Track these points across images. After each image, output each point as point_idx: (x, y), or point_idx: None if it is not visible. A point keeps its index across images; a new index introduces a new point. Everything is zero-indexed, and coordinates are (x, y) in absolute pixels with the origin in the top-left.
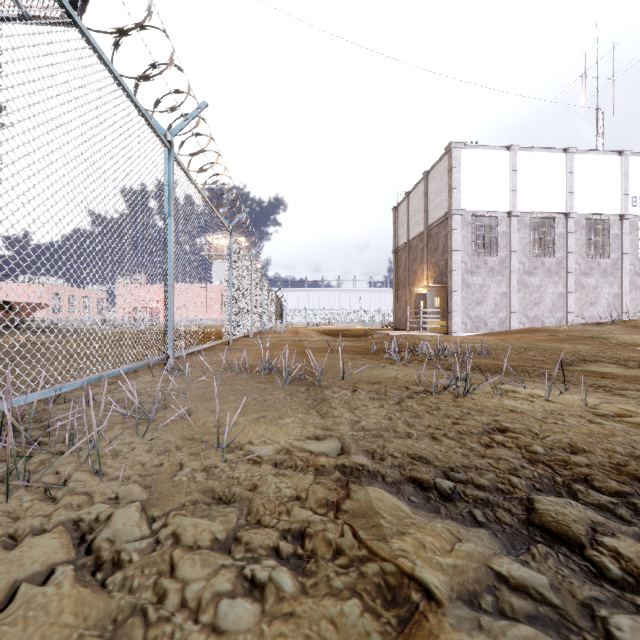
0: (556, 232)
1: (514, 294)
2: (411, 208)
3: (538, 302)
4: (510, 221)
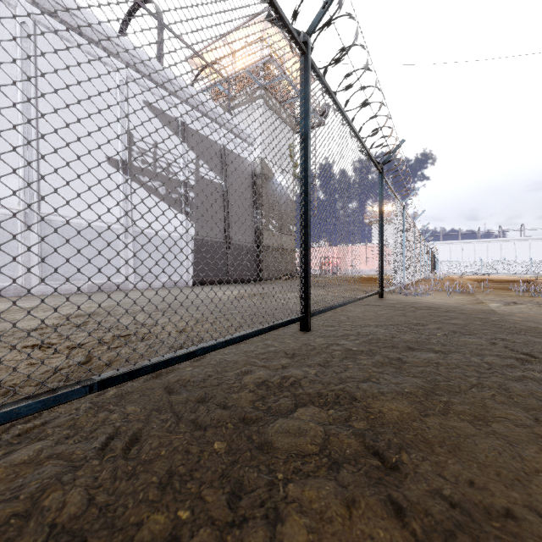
0: None
1: None
2: None
3: None
4: None
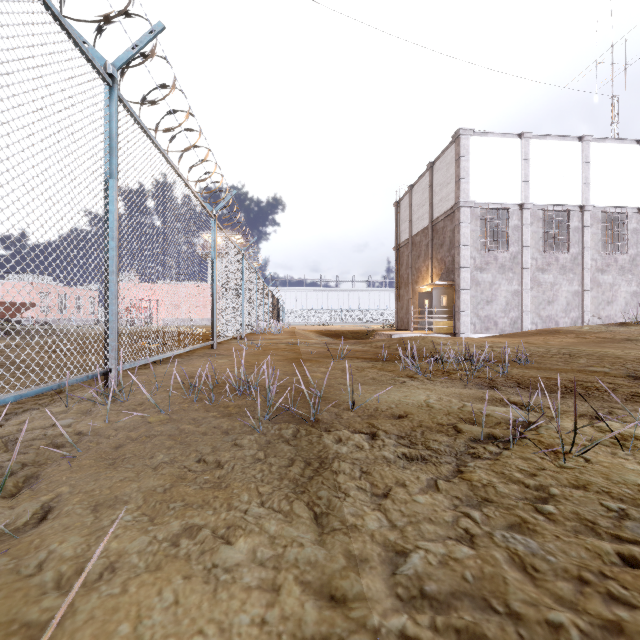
0: (571, 226)
1: (526, 292)
2: (414, 202)
3: (552, 301)
4: (522, 214)
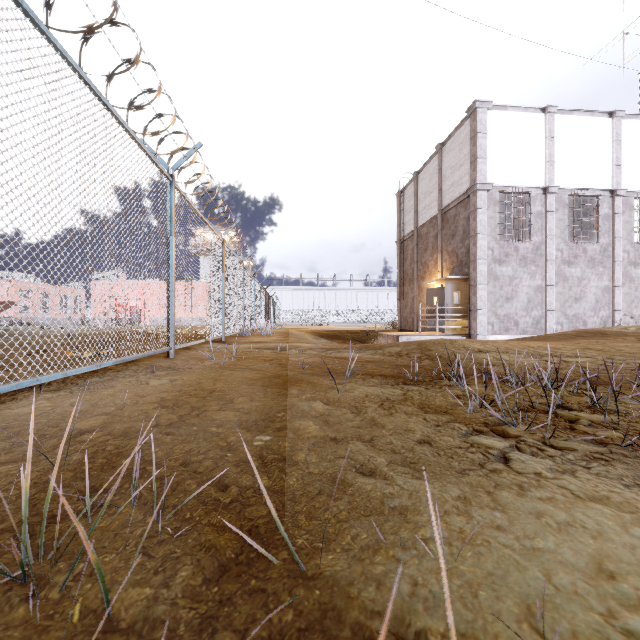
0: (600, 213)
1: (551, 288)
2: (420, 190)
3: (579, 298)
4: (546, 199)
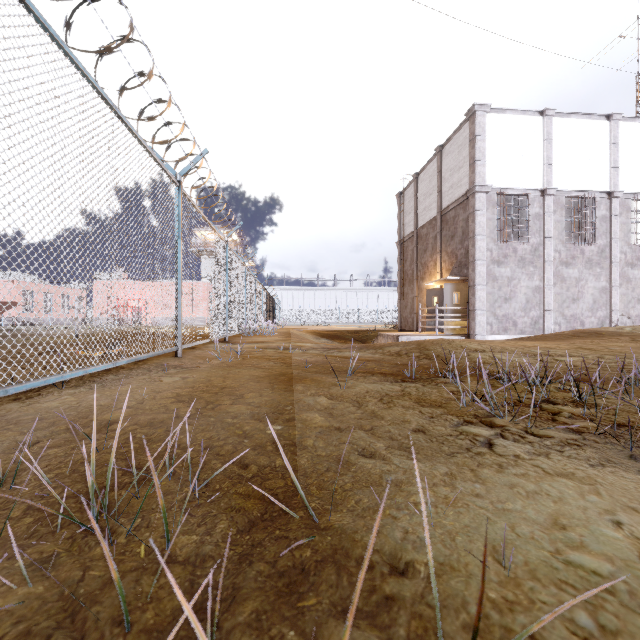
0: (598, 215)
1: (549, 289)
2: (420, 191)
3: (577, 298)
4: (544, 201)
